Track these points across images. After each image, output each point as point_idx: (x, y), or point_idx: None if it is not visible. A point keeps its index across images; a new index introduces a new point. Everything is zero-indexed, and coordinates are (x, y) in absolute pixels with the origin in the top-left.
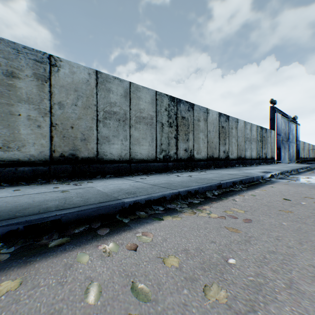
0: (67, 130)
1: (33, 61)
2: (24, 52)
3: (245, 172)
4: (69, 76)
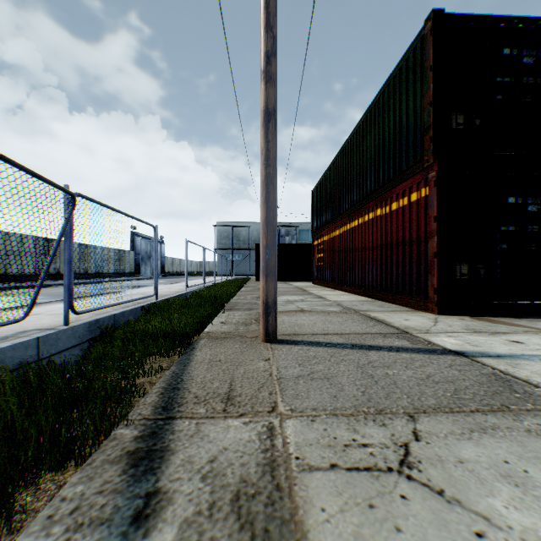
0: None
1: None
2: None
3: None
4: None
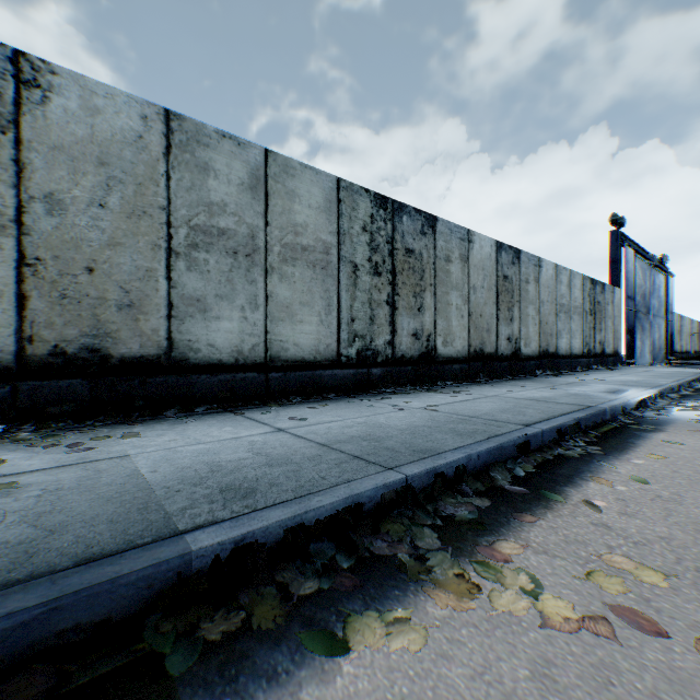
0: (75, 278)
1: None
2: None
3: (573, 393)
4: (80, 118)
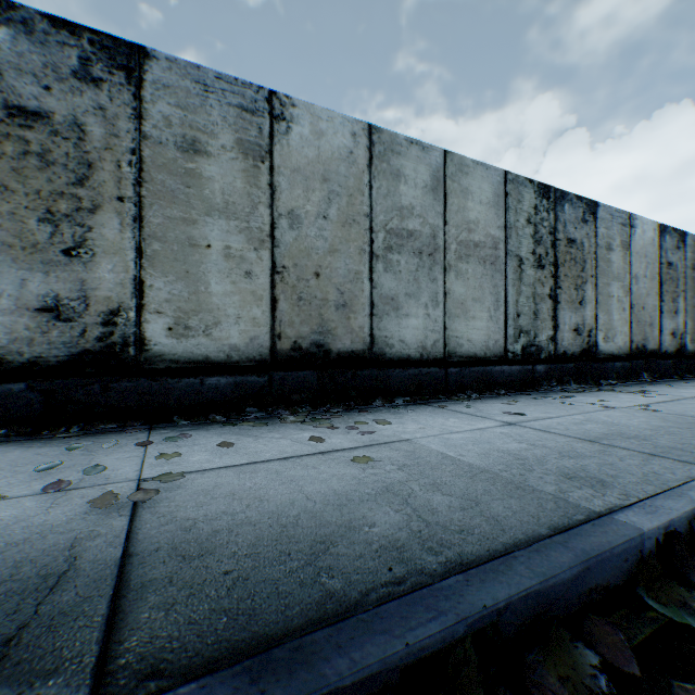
0: (306, 282)
1: (236, 110)
2: (217, 90)
3: None
4: (310, 142)
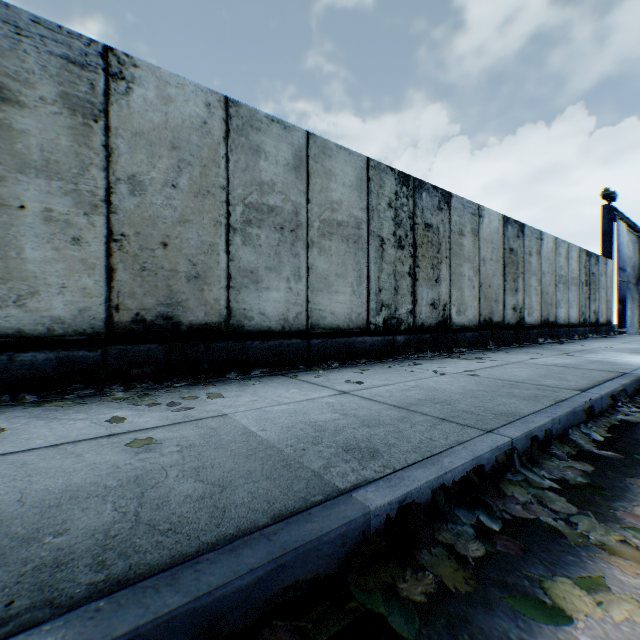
0: (152, 252)
1: (60, 60)
2: (34, 35)
3: (593, 360)
4: (156, 107)
